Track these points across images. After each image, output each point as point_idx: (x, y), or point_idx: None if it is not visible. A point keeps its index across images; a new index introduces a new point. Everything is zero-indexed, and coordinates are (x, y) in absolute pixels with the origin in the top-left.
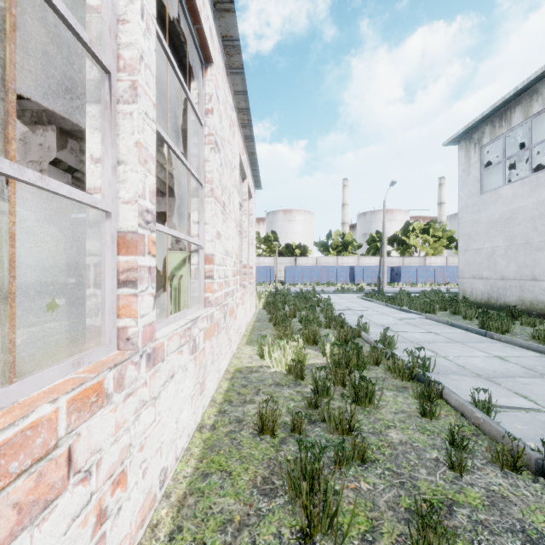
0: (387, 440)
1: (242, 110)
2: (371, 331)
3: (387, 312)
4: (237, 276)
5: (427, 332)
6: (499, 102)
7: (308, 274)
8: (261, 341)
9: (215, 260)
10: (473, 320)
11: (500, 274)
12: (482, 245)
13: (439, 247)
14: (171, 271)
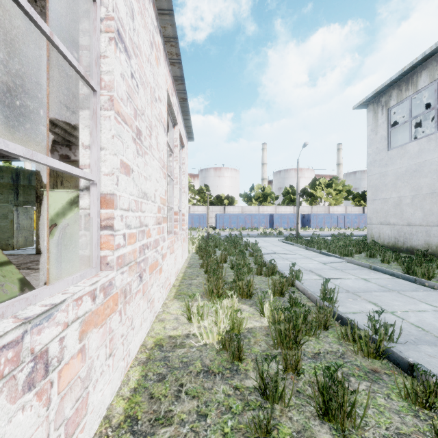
0: None
1: (169, 39)
2: (302, 278)
3: (309, 256)
4: (163, 223)
5: (356, 278)
6: (407, 67)
7: (235, 220)
8: (188, 302)
9: (119, 202)
10: (390, 263)
11: (406, 221)
12: (389, 195)
13: (340, 198)
14: (51, 218)
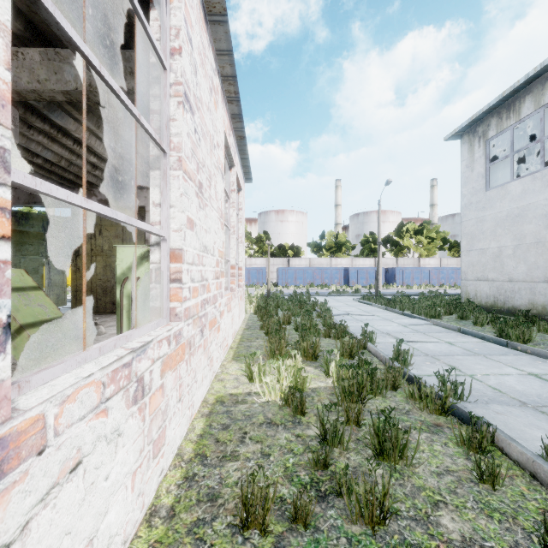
0: (442, 536)
1: (227, 78)
2: (377, 341)
3: (388, 317)
4: (221, 278)
5: (439, 342)
6: (508, 91)
7: (301, 276)
8: (249, 360)
9: (185, 256)
10: (484, 326)
11: (507, 276)
12: (487, 245)
13: (433, 248)
14: (123, 272)
